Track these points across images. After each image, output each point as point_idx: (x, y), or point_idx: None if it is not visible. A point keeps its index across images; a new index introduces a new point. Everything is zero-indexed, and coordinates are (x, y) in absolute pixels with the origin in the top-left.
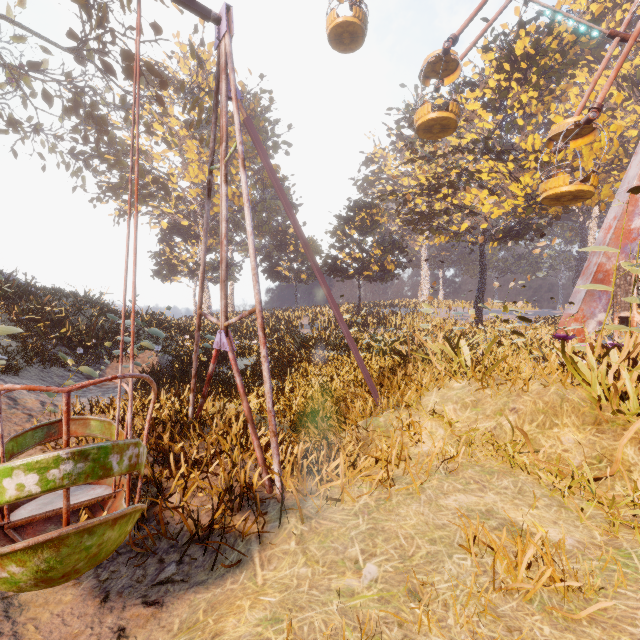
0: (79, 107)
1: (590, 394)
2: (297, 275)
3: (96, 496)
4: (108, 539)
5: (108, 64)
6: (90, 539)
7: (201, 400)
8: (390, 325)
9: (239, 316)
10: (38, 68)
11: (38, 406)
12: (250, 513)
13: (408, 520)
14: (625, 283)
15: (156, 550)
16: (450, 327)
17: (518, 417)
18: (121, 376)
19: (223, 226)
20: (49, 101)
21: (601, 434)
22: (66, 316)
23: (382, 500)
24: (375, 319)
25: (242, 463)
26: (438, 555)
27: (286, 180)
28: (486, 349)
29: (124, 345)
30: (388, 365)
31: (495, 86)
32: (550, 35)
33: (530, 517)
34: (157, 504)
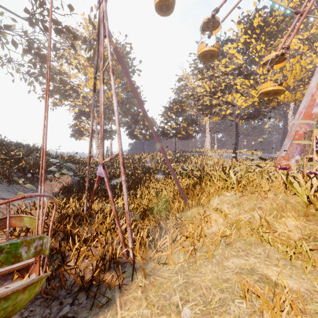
0: (31, 49)
1: (303, 200)
2: (144, 136)
3: (24, 263)
4: (20, 300)
5: (46, 26)
6: (6, 303)
7: (90, 203)
8: (191, 161)
9: (110, 157)
10: (9, 28)
11: (4, 205)
12: (115, 272)
13: (206, 276)
14: (310, 140)
15: (58, 296)
16: (221, 162)
17: (262, 212)
18: (28, 196)
19: (101, 107)
20: (15, 46)
21: (309, 222)
22: (23, 157)
23: (191, 263)
24: (183, 158)
25: (111, 240)
26: (226, 300)
27: (138, 88)
28: (243, 175)
29: (53, 172)
30: (191, 182)
31: (243, 41)
32: (271, 16)
33: (276, 273)
34: (61, 266)
